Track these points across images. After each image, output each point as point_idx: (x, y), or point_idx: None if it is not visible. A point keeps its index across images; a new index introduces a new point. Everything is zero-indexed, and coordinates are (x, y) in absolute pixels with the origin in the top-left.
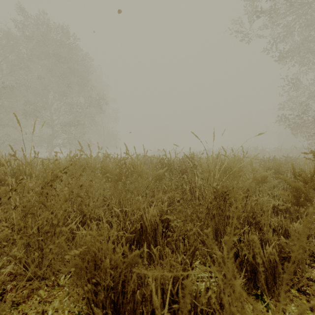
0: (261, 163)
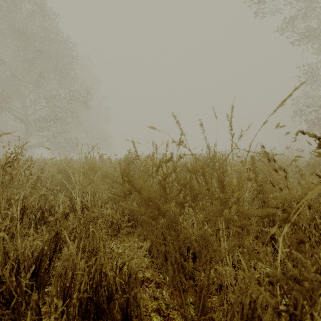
0: (307, 167)
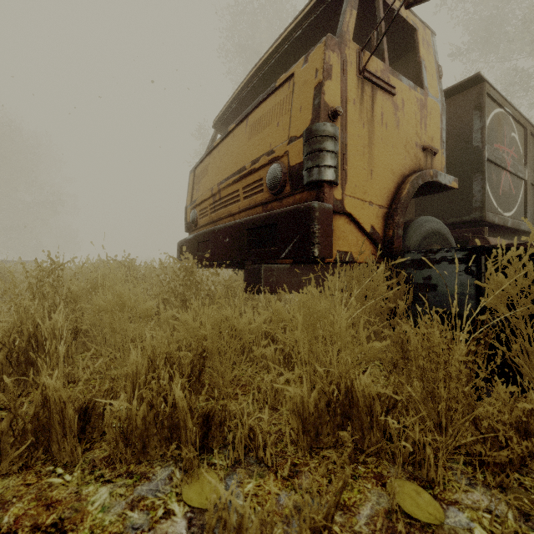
0: None
